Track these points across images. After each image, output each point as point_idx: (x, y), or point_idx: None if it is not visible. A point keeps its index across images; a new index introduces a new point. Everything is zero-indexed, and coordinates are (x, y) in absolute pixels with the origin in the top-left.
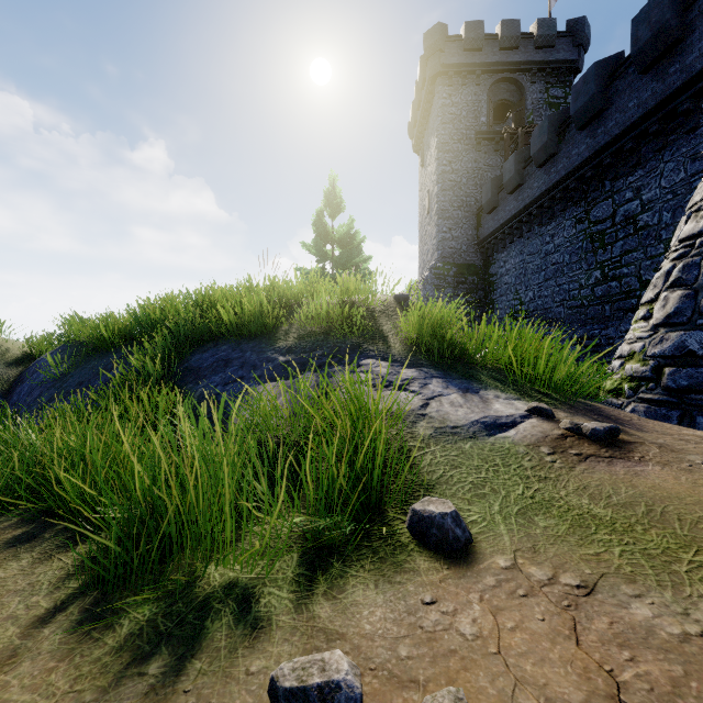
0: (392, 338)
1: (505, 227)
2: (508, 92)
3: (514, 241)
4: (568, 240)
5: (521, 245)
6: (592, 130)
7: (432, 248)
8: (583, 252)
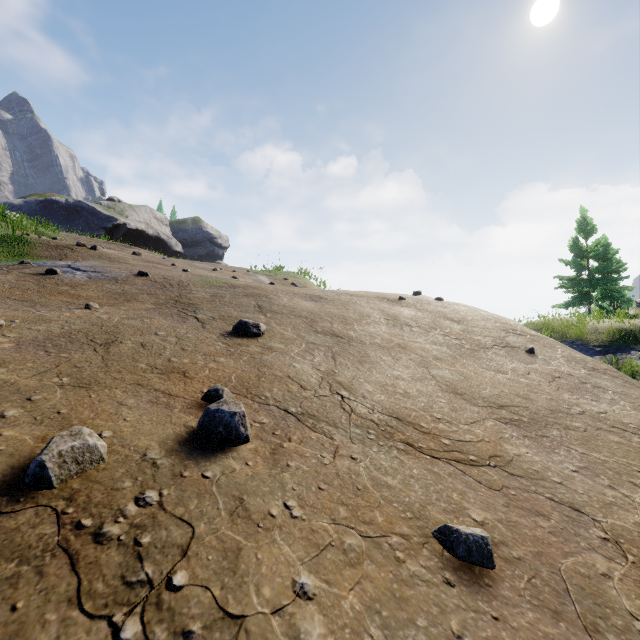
0: None
1: None
2: None
3: None
4: None
5: None
6: None
7: None
8: None
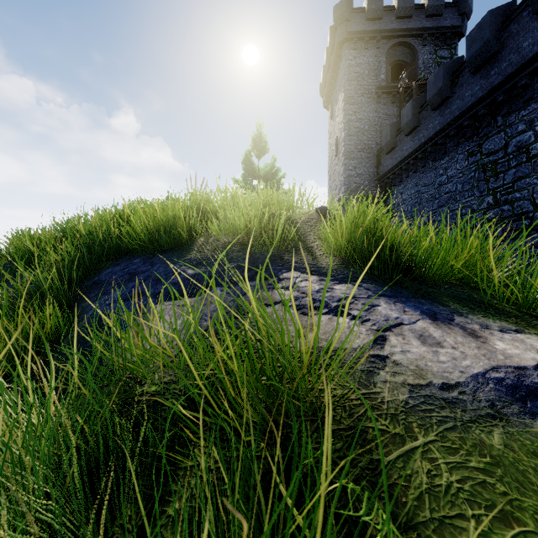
0: (317, 249)
1: (402, 164)
2: (402, 54)
3: (410, 175)
4: (460, 171)
5: (416, 178)
6: (485, 72)
7: (339, 184)
8: (475, 180)
